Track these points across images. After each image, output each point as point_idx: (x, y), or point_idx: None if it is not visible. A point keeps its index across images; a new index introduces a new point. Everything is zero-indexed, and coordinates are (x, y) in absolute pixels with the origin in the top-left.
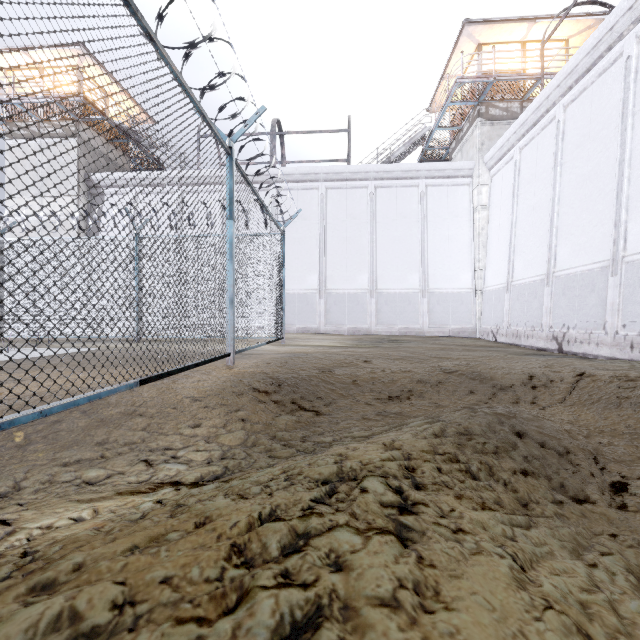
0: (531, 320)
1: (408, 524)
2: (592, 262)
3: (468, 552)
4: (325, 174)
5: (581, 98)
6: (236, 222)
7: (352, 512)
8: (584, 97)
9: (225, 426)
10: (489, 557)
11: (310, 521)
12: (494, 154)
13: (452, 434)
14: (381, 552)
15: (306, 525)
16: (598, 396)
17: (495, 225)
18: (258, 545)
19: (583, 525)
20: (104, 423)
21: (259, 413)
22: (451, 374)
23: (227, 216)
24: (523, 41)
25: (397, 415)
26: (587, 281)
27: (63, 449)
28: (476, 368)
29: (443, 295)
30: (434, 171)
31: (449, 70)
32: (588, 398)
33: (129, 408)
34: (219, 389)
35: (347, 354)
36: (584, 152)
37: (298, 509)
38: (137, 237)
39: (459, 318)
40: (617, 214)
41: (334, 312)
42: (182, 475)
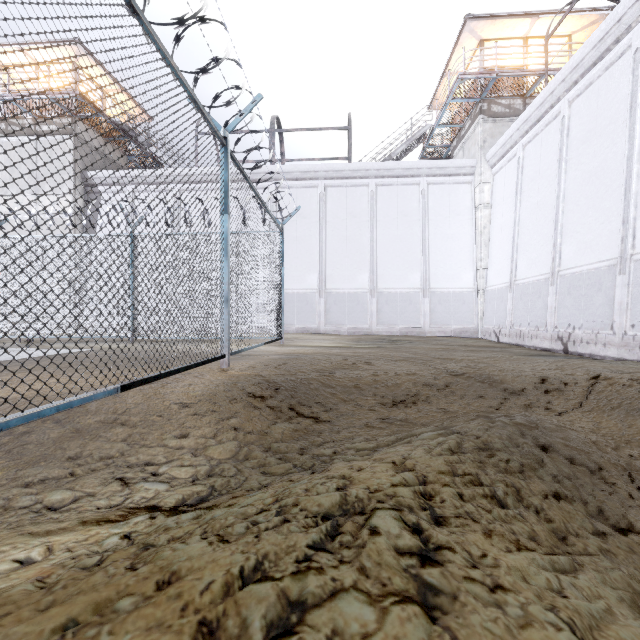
0: (535, 320)
1: (434, 584)
2: (599, 260)
3: (514, 624)
4: (325, 172)
5: (587, 93)
6: (235, 221)
7: (361, 566)
8: (590, 92)
9: (215, 436)
10: (543, 631)
11: (306, 582)
12: (496, 151)
13: (471, 450)
14: (403, 638)
15: (301, 588)
16: (618, 401)
17: (497, 223)
18: (236, 622)
19: (634, 564)
20: (79, 434)
21: (253, 421)
22: (458, 377)
23: (222, 210)
24: (526, 37)
25: (403, 422)
26: (594, 280)
27: (28, 466)
28: (484, 370)
29: (444, 295)
30: (435, 169)
31: (450, 67)
32: (607, 403)
33: (110, 416)
34: (211, 394)
35: (348, 355)
36: (590, 148)
37: (291, 561)
38: (132, 235)
39: (461, 318)
40: (625, 211)
41: (334, 312)
42: (161, 497)
